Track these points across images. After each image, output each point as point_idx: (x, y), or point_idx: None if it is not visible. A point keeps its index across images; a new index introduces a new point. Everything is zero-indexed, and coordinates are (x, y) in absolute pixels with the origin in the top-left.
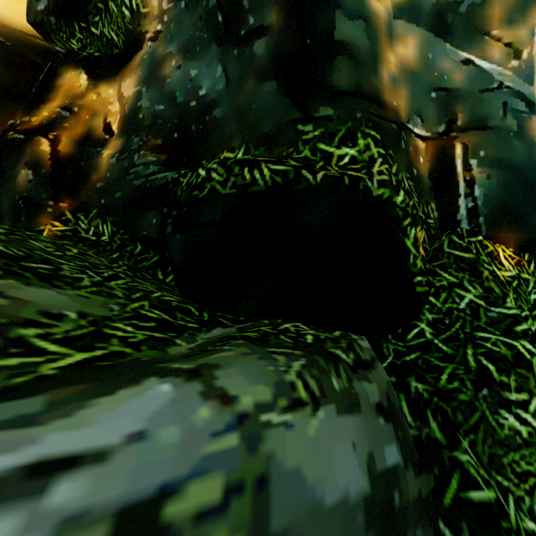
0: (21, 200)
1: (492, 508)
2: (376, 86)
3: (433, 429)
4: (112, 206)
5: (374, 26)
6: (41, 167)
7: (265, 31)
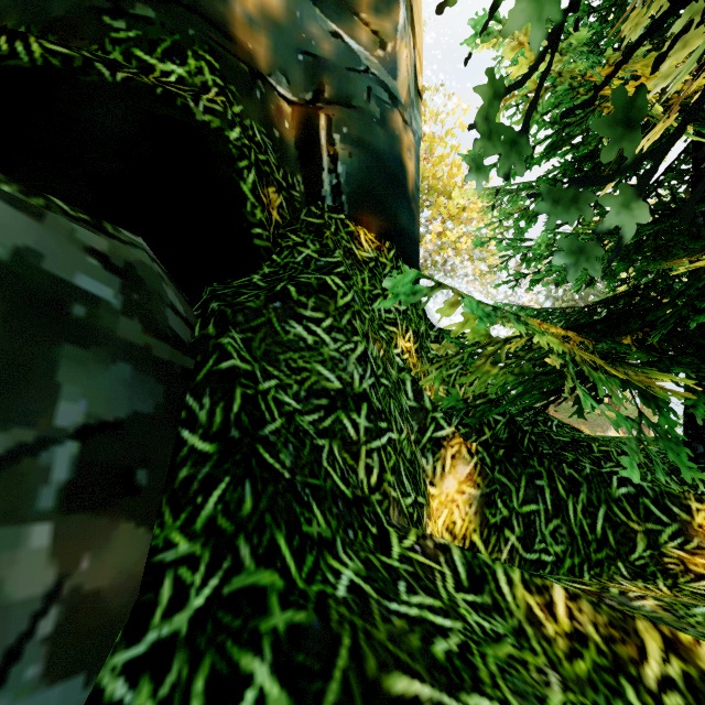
0: None
1: (235, 369)
2: (223, 14)
3: (208, 327)
4: None
5: None
6: None
7: None
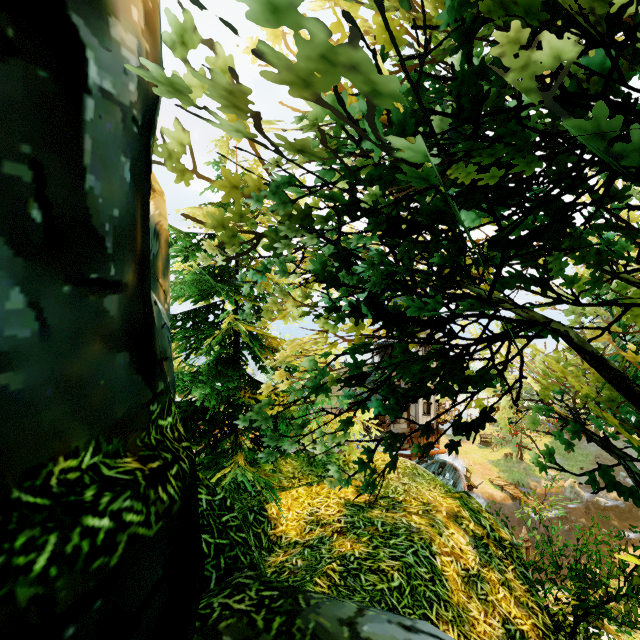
0: None
1: None
2: None
3: None
4: None
5: None
6: None
7: (122, 288)
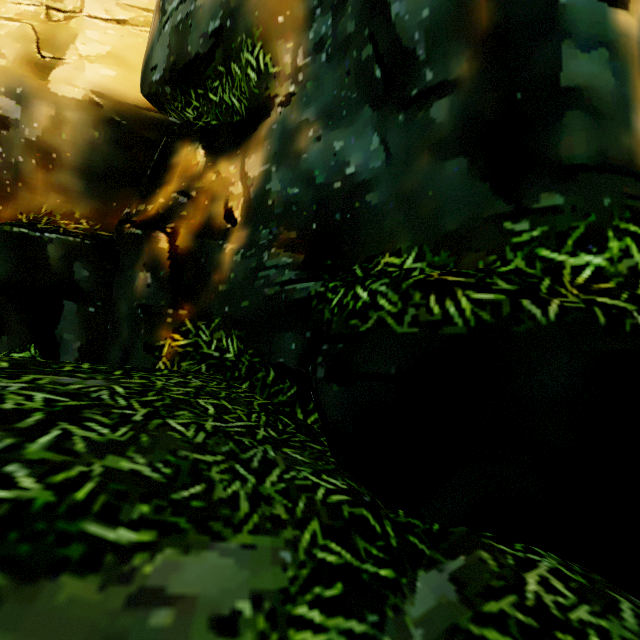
0: (140, 309)
1: None
2: (629, 148)
3: None
4: (238, 317)
5: (623, 53)
6: (160, 269)
7: (450, 87)
